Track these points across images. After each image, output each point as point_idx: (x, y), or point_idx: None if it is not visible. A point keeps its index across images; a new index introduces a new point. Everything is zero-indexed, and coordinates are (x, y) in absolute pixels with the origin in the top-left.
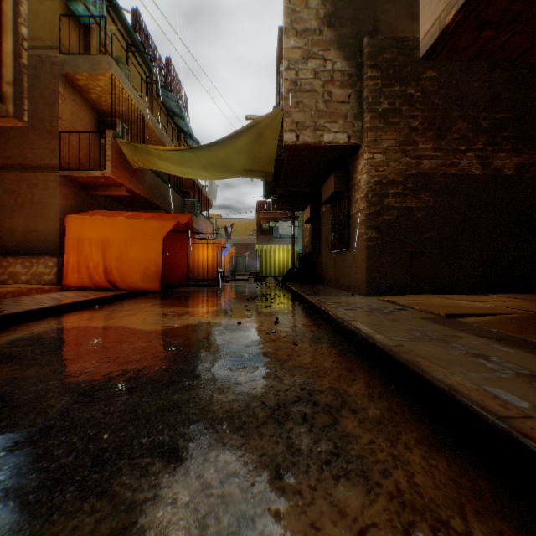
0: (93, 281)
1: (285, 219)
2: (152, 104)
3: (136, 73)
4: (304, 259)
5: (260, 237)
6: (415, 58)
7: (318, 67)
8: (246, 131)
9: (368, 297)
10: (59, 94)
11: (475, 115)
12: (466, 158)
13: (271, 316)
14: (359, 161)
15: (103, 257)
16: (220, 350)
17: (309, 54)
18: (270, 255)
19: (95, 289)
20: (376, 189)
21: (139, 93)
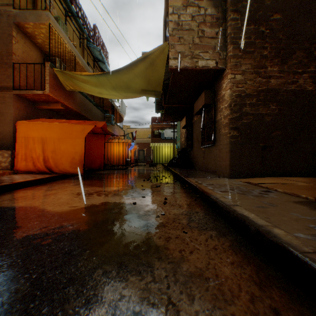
0: (36, 167)
1: (168, 128)
2: (83, 52)
3: (72, 31)
4: (181, 152)
5: (153, 139)
6: (265, 5)
7: (194, 12)
8: (142, 60)
9: (231, 179)
10: (13, 37)
11: (308, 47)
12: (302, 78)
13: (161, 195)
14: (224, 81)
15: (43, 150)
16: (110, 241)
17: (188, 3)
18: (159, 149)
19: (38, 172)
20: (237, 100)
21: (74, 44)
